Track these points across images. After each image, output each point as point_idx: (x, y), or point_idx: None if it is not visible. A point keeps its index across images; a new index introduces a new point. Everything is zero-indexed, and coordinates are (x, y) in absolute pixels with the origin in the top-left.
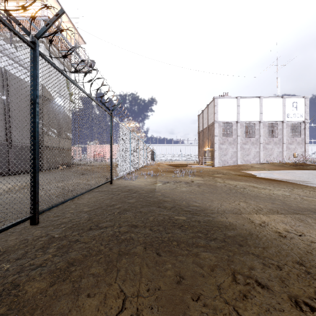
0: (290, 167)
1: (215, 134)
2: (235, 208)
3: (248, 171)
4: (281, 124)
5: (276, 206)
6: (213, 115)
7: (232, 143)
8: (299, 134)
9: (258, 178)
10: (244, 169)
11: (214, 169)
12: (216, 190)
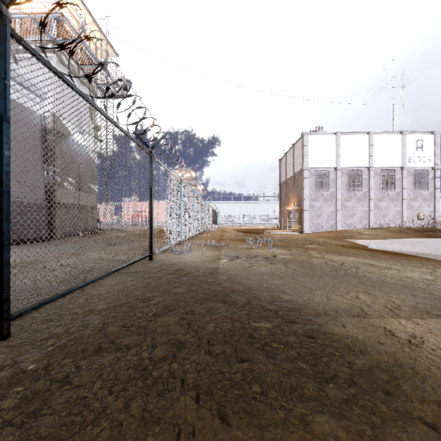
0: (415, 233)
1: (304, 185)
2: (354, 305)
3: (354, 239)
4: (399, 172)
5: (422, 301)
6: (301, 159)
7: (329, 199)
8: (426, 186)
9: (373, 251)
10: (348, 237)
11: (304, 237)
12: (314, 271)
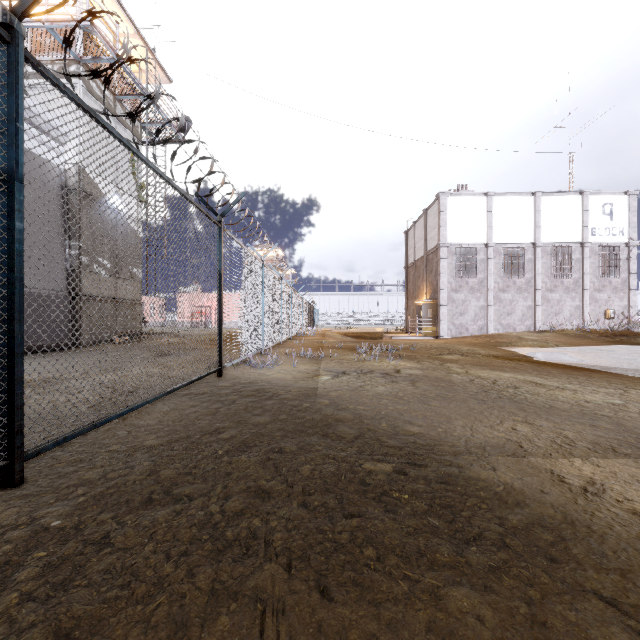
0: (601, 339)
1: (441, 270)
2: (509, 440)
3: (512, 347)
4: (578, 250)
5: (606, 435)
6: (436, 231)
7: (477, 289)
8: (618, 270)
9: (539, 364)
10: (505, 344)
11: (441, 344)
12: (454, 393)
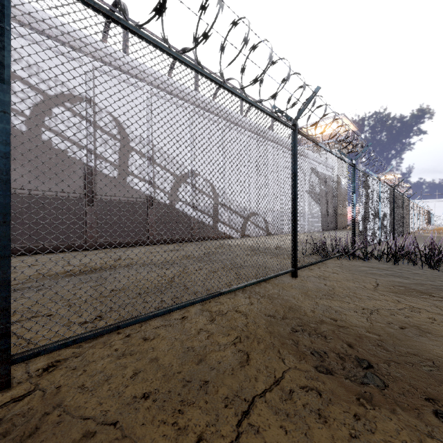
0: None
1: None
2: None
3: None
4: None
5: None
6: None
7: None
8: None
9: None
10: None
11: None
12: None
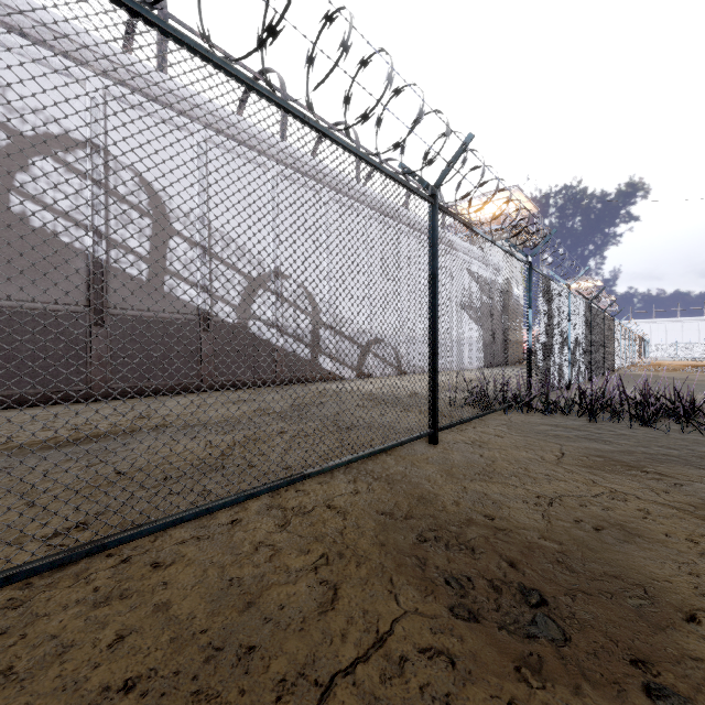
0: None
1: None
2: None
3: None
4: None
5: None
6: None
7: None
8: None
9: None
10: None
11: None
12: None
